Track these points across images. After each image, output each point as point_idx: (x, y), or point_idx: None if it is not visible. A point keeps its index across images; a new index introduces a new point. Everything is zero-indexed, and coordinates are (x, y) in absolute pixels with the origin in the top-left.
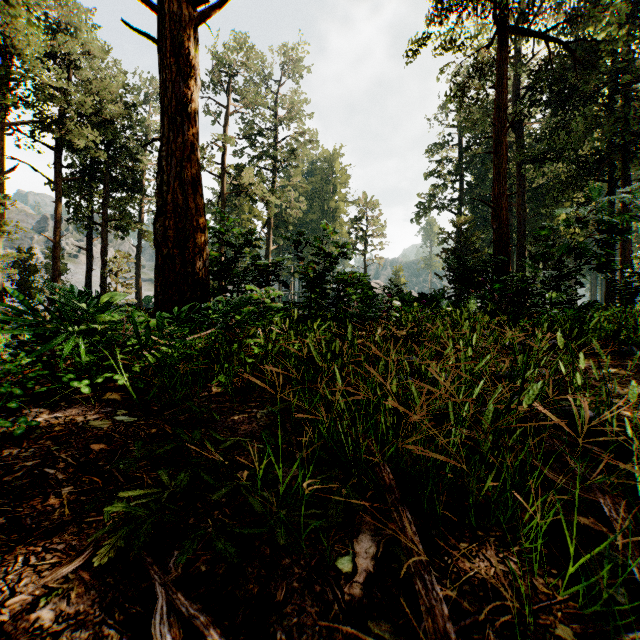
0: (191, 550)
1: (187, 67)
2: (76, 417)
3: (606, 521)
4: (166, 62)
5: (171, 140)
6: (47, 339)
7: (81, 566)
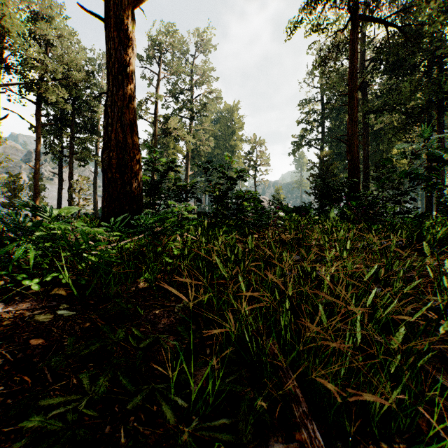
0: None
1: (126, 39)
2: (25, 311)
3: None
4: (110, 35)
5: (114, 93)
6: (4, 246)
7: None
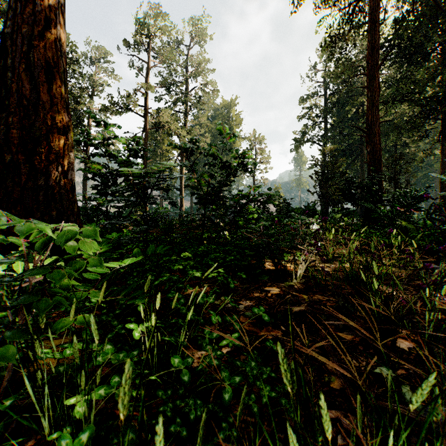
0: None
1: None
2: None
3: None
4: None
5: (19, 12)
6: None
7: None
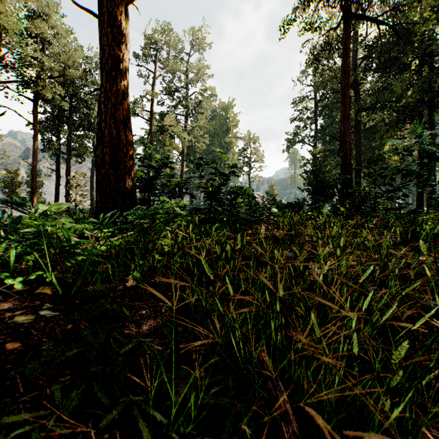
0: None
1: (119, 35)
2: (6, 312)
3: None
4: (104, 31)
5: (107, 89)
6: None
7: None
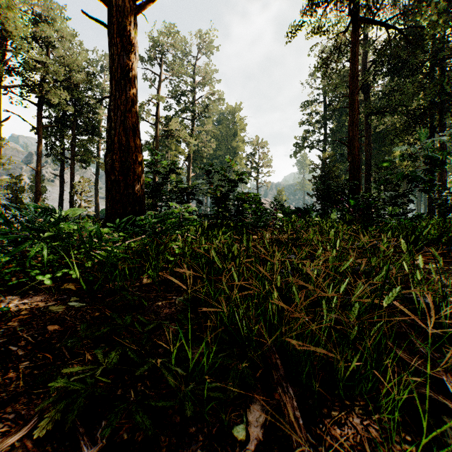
0: (114, 423)
1: (129, 45)
2: (39, 303)
3: (447, 394)
4: (113, 41)
5: (117, 97)
6: (19, 244)
7: (27, 434)
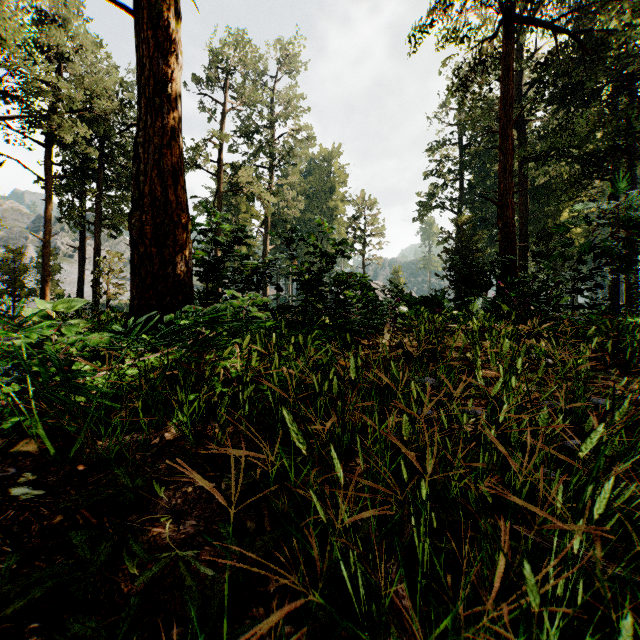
0: None
1: (167, 42)
2: None
3: None
4: (143, 36)
5: (149, 124)
6: None
7: None
